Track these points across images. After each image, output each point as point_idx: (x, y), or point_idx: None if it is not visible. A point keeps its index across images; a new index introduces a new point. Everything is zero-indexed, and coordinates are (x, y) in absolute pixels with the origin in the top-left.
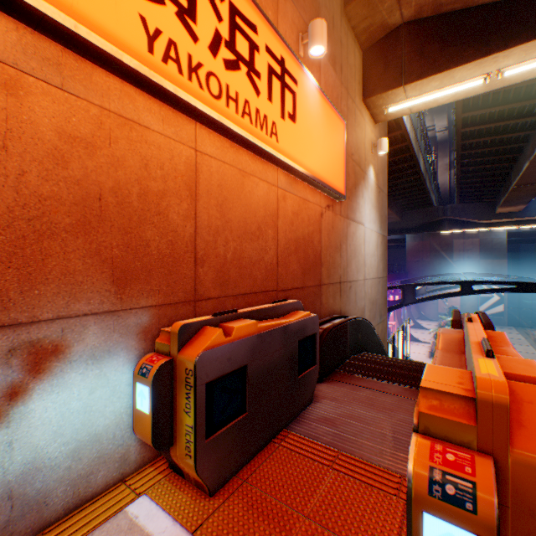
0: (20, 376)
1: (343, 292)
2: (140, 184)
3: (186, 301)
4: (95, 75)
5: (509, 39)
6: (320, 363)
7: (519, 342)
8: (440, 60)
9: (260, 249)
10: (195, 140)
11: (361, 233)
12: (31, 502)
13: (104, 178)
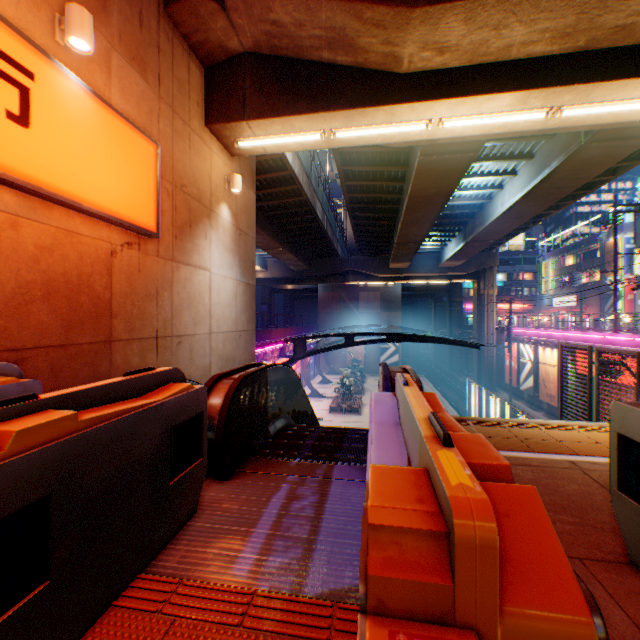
0: None
1: (166, 349)
2: None
3: None
4: None
5: (332, 103)
6: None
7: None
8: (279, 105)
9: None
10: None
11: (204, 279)
12: None
13: None
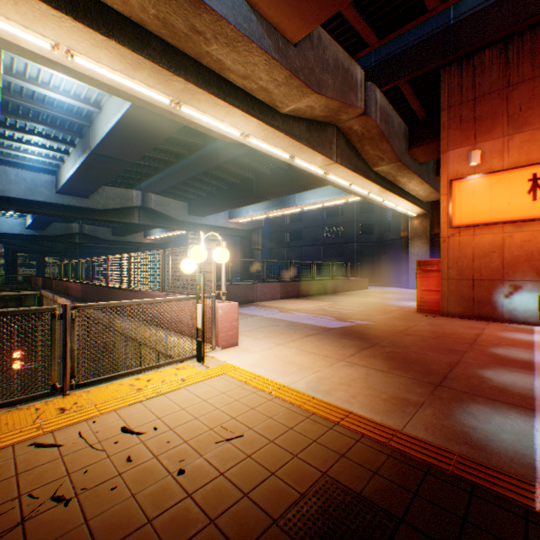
0: (511, 290)
1: None
2: None
3: None
4: (528, 224)
5: None
6: None
7: None
8: None
9: None
10: None
11: None
12: (513, 316)
13: (531, 248)
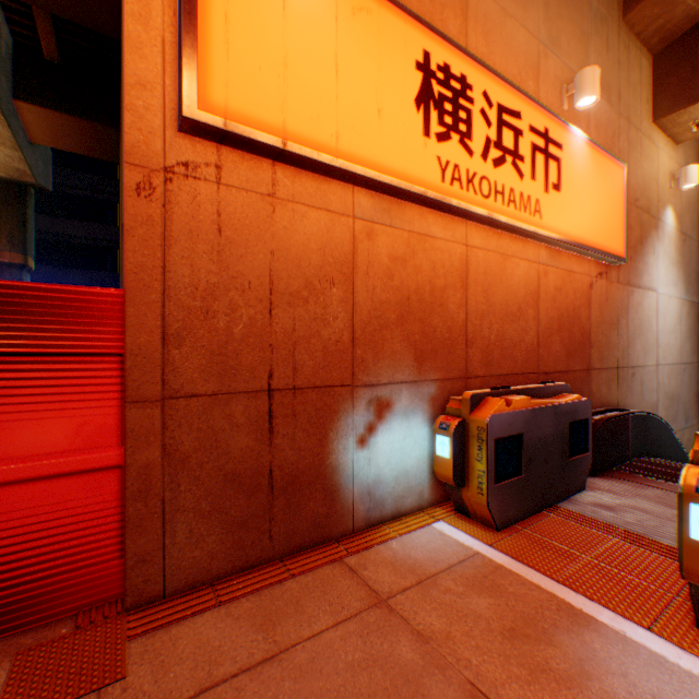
0: (373, 418)
1: (621, 380)
2: (429, 283)
3: (458, 377)
4: (405, 210)
5: None
6: (591, 456)
7: None
8: None
9: (520, 330)
10: (465, 237)
11: (650, 302)
12: (377, 502)
13: (410, 283)
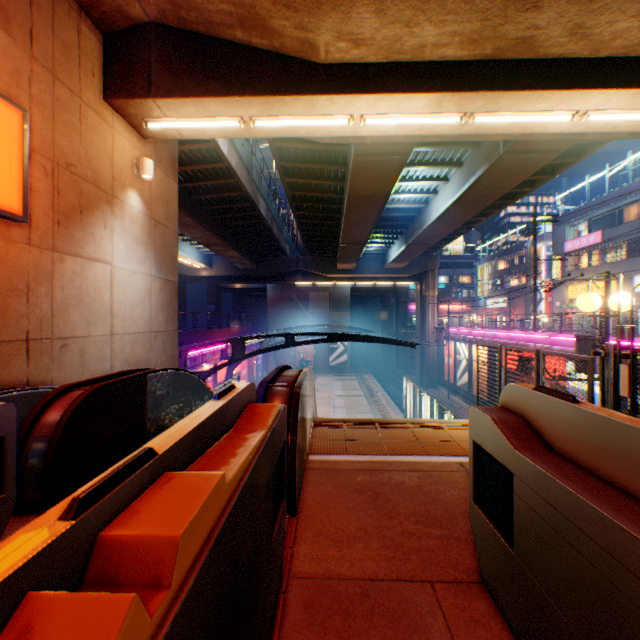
0: None
1: (43, 354)
2: None
3: None
4: None
5: (248, 87)
6: None
7: (355, 387)
8: (190, 84)
9: None
10: None
11: (103, 273)
12: None
13: None
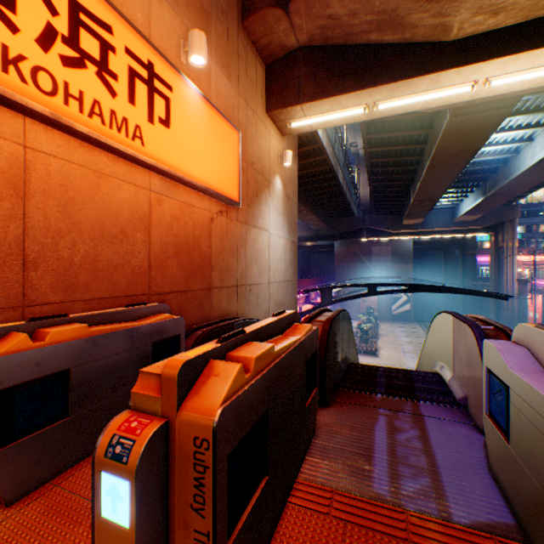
0: None
1: (242, 295)
2: None
3: (10, 306)
4: None
5: (378, 78)
6: None
7: (420, 335)
8: (329, 87)
9: (126, 253)
10: (25, 135)
11: (265, 238)
12: None
13: None
